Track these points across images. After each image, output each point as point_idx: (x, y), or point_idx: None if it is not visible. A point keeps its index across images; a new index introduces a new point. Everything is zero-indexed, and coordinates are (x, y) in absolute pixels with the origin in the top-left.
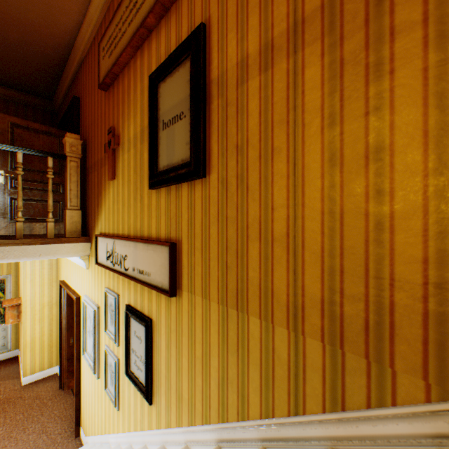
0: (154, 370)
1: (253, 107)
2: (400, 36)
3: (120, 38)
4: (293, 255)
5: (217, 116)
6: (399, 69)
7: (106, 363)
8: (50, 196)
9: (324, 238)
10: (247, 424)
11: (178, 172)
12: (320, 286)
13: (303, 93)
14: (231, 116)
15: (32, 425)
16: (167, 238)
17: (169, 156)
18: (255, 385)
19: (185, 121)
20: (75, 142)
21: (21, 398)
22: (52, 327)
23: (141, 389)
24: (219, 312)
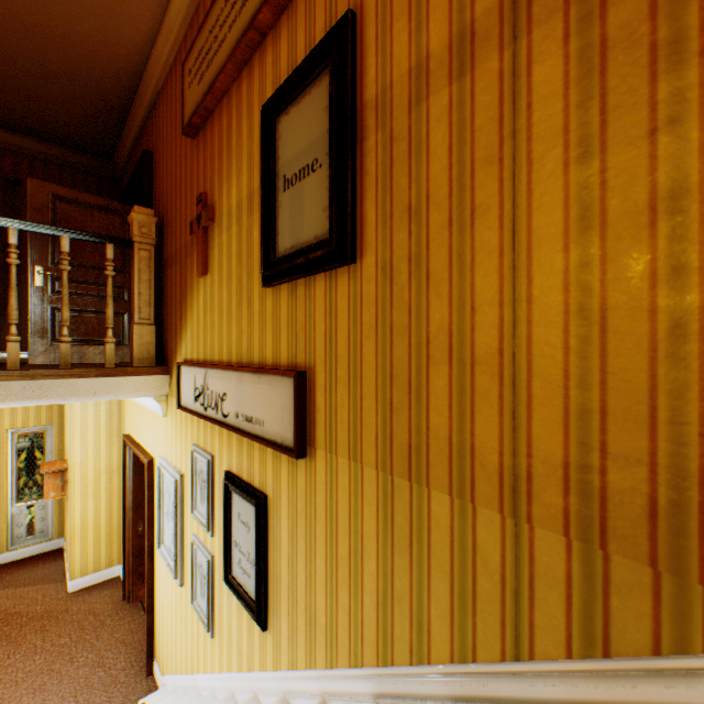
0: (270, 575)
1: (438, 140)
2: None
3: (215, 51)
4: (511, 386)
5: (375, 160)
6: None
7: (193, 563)
8: (109, 303)
9: (569, 355)
10: (427, 671)
11: (310, 257)
12: (561, 439)
13: (529, 108)
14: (398, 158)
15: (83, 654)
16: (290, 365)
17: (294, 232)
18: (441, 606)
19: (321, 174)
20: (146, 219)
21: (67, 611)
22: (112, 505)
23: (249, 606)
24: (378, 484)
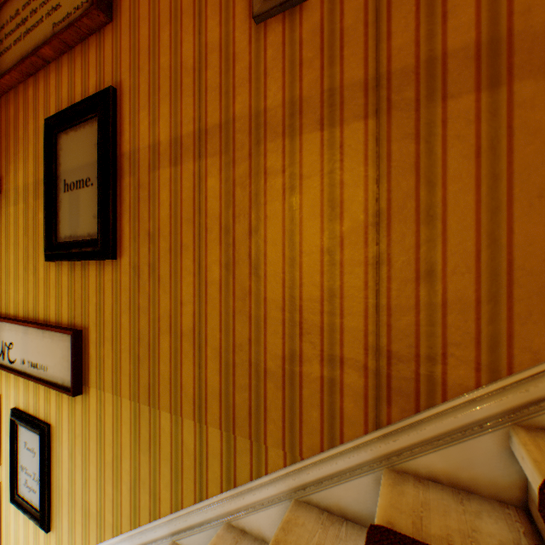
0: (54, 487)
1: (165, 197)
2: (271, 178)
3: (1, 52)
4: (199, 349)
5: (130, 194)
6: (270, 204)
7: None
8: None
9: (222, 335)
10: (159, 523)
11: (83, 250)
12: (219, 379)
13: (207, 199)
14: (143, 199)
15: None
16: (71, 324)
17: (73, 225)
18: (166, 481)
19: (93, 190)
20: None
21: None
22: None
23: (34, 516)
24: (131, 409)
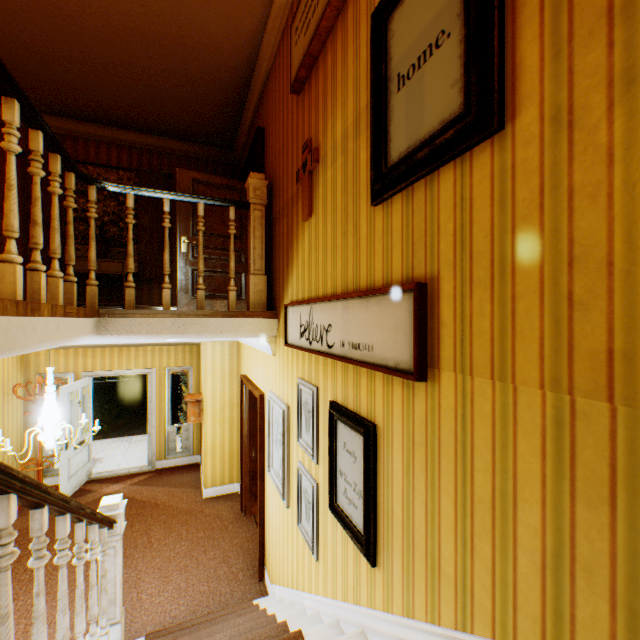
0: (379, 509)
1: None
2: None
3: None
4: None
5: None
6: None
7: (298, 488)
8: (231, 257)
9: None
10: None
11: (435, 144)
12: None
13: None
14: None
15: (213, 549)
16: (405, 281)
17: (410, 130)
18: None
19: (448, 45)
20: (259, 183)
21: (202, 512)
22: (232, 433)
23: (355, 537)
24: (543, 408)
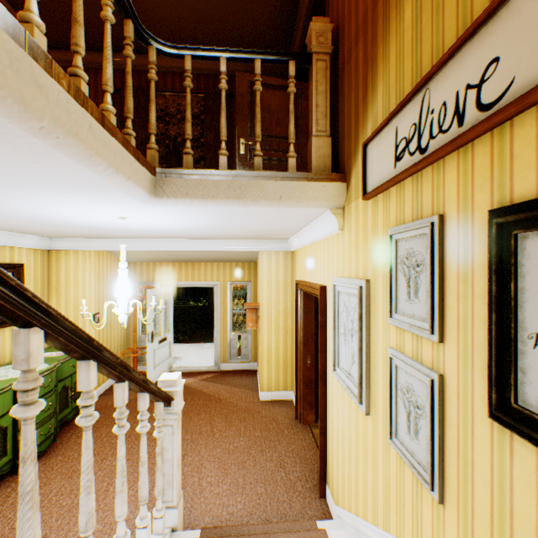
0: None
1: None
2: None
3: None
4: None
5: None
6: None
7: (390, 386)
8: (290, 119)
9: None
10: None
11: None
12: None
13: None
14: None
15: (269, 450)
16: None
17: None
18: None
19: None
20: (322, 29)
21: (258, 413)
22: (286, 341)
23: None
24: None
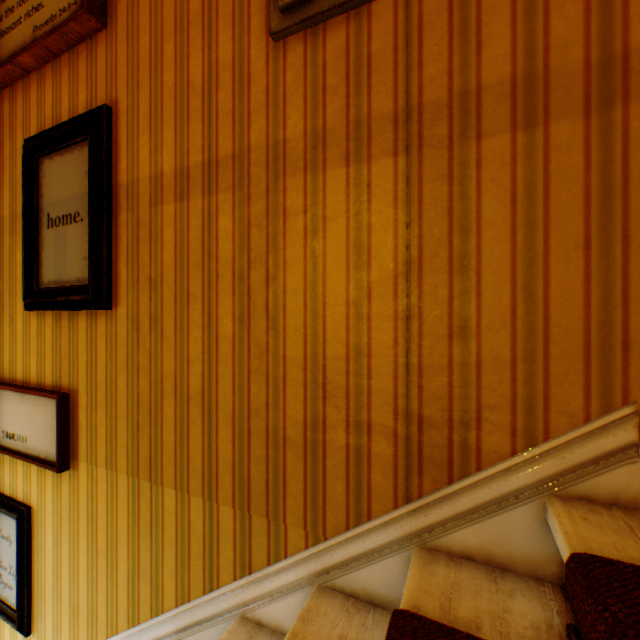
0: (35, 582)
1: (169, 238)
2: (291, 218)
3: None
4: (209, 415)
5: (127, 233)
6: (290, 248)
7: None
8: None
9: (236, 398)
10: (162, 619)
11: (71, 298)
12: (232, 449)
13: (218, 241)
14: (144, 239)
15: None
16: (56, 386)
17: (59, 268)
18: (171, 569)
19: (83, 227)
20: None
21: None
22: None
23: (11, 618)
24: (129, 486)
